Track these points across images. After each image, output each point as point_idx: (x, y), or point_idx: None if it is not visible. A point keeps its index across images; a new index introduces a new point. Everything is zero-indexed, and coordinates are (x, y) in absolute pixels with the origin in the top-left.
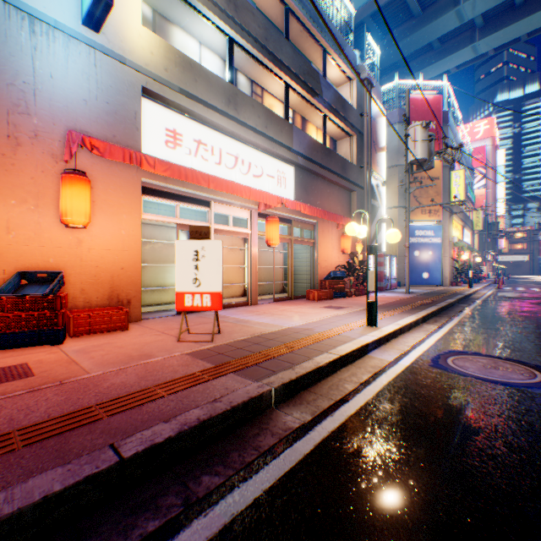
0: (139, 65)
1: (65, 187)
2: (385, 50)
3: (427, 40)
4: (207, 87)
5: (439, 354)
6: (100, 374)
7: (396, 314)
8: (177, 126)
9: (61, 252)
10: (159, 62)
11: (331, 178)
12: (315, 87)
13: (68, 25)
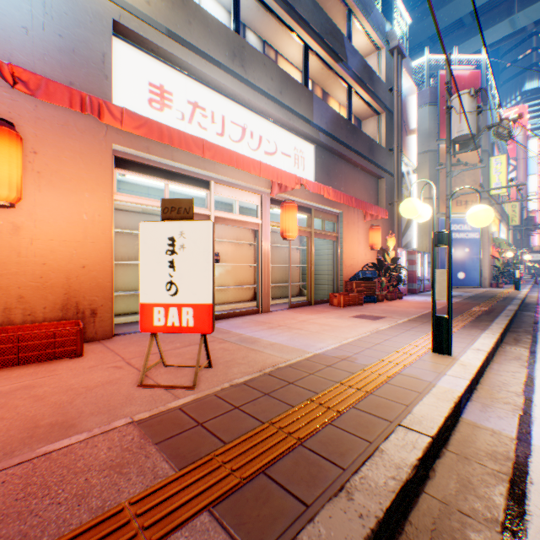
0: None
1: None
2: (410, 28)
3: (458, 14)
4: (205, 33)
5: None
6: None
7: (460, 329)
8: (164, 81)
9: None
10: None
11: (357, 161)
12: (339, 51)
13: None
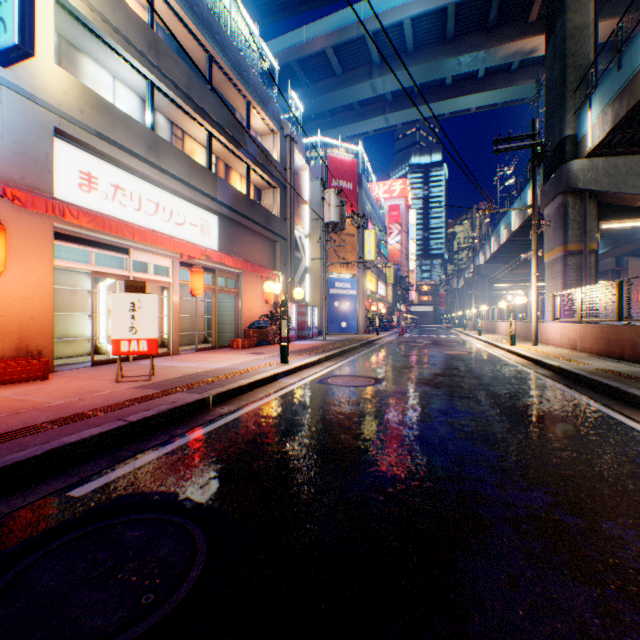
0: (51, 105)
1: None
2: (312, 98)
3: (348, 100)
4: (127, 132)
5: (326, 377)
6: (66, 402)
7: (307, 355)
8: (92, 169)
9: None
10: (74, 103)
11: (256, 229)
12: (240, 139)
13: None
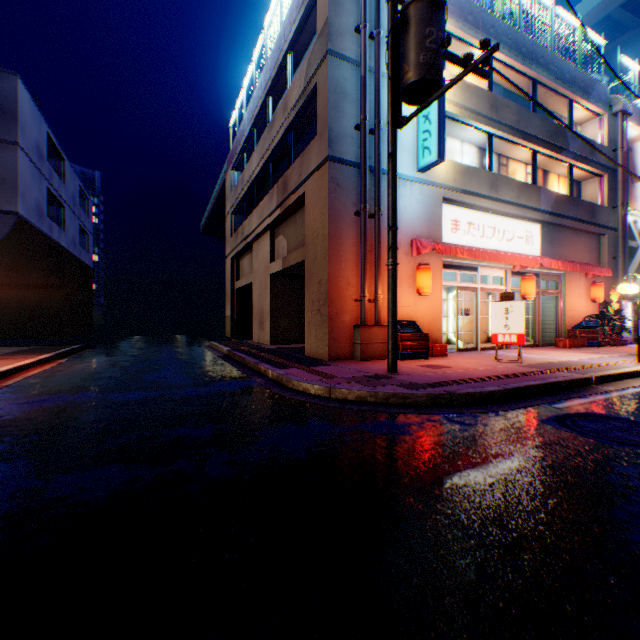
0: (440, 184)
1: (421, 273)
2: None
3: None
4: (476, 182)
5: None
6: (486, 368)
7: None
8: (456, 216)
9: (408, 309)
10: (450, 177)
11: (577, 227)
12: (561, 143)
13: (410, 176)
